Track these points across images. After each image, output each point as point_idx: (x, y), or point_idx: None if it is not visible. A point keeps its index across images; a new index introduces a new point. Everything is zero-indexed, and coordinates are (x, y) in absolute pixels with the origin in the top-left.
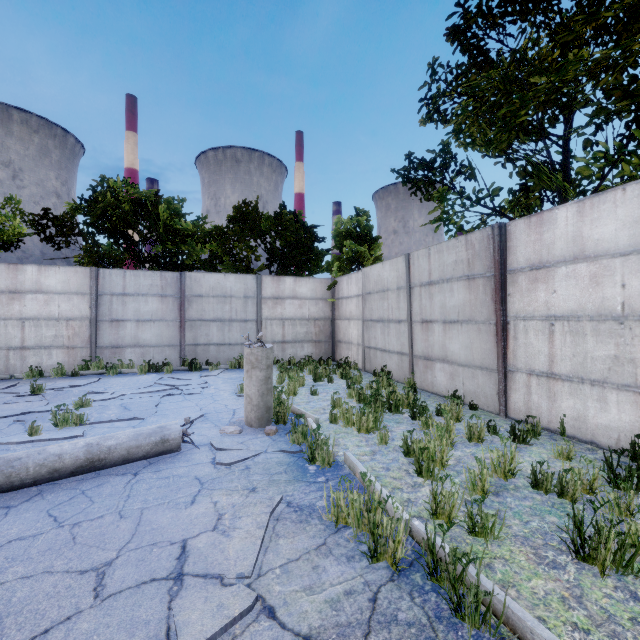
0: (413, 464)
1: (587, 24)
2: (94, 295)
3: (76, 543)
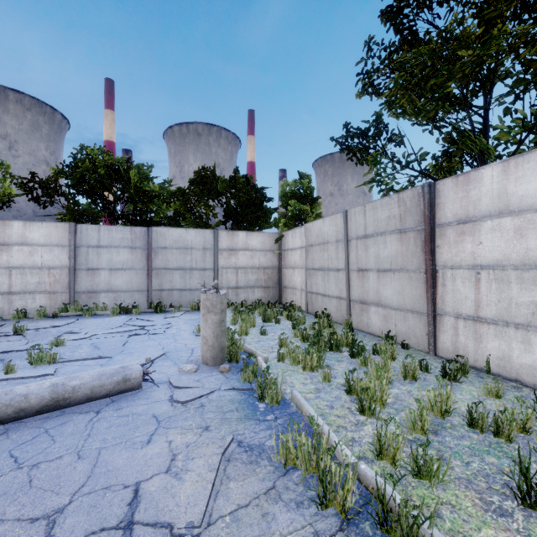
0: (355, 403)
1: (511, 0)
2: (72, 247)
3: (32, 487)
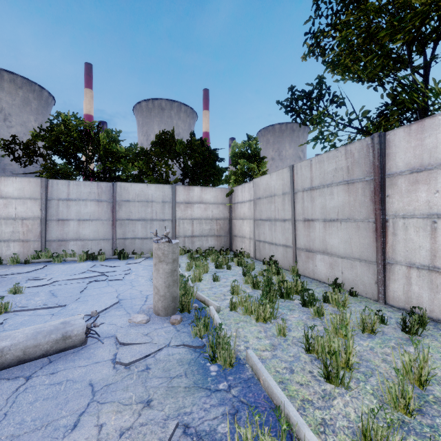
0: (319, 368)
1: None
2: (44, 200)
3: None
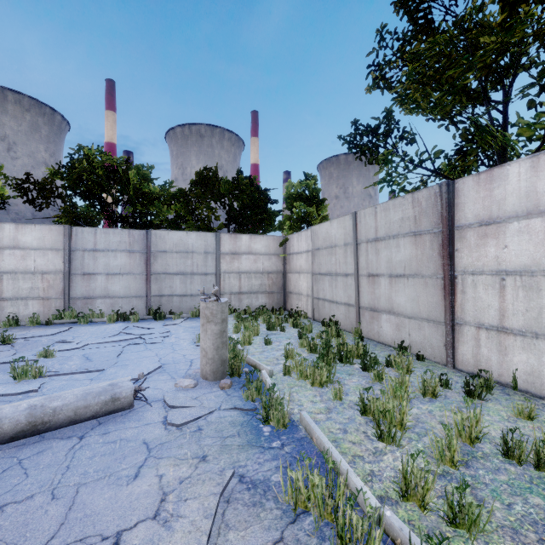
0: (372, 427)
1: None
2: (67, 251)
3: None
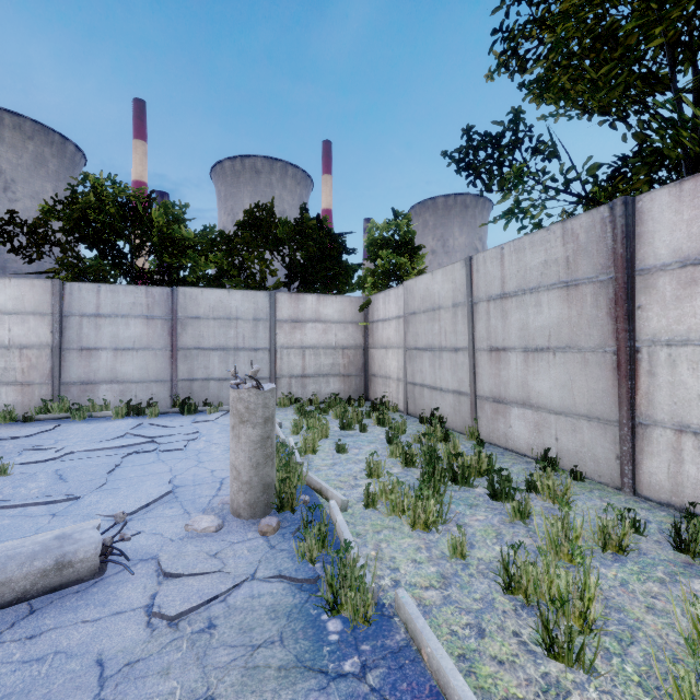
0: (535, 629)
1: None
2: (57, 316)
3: None
